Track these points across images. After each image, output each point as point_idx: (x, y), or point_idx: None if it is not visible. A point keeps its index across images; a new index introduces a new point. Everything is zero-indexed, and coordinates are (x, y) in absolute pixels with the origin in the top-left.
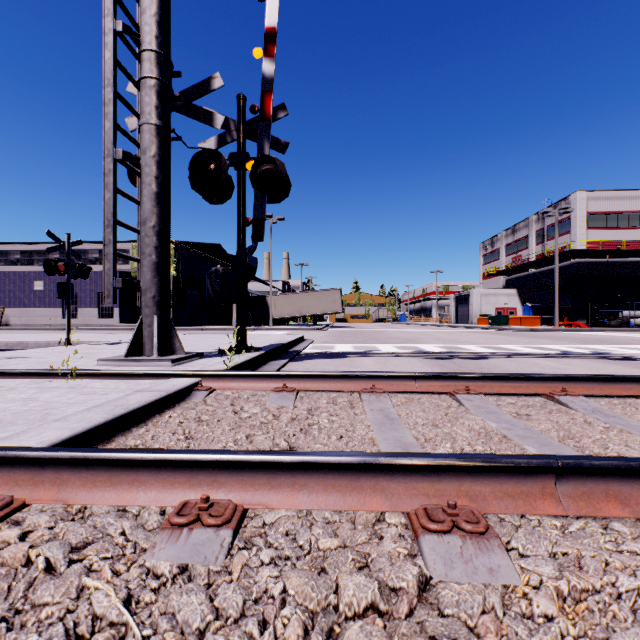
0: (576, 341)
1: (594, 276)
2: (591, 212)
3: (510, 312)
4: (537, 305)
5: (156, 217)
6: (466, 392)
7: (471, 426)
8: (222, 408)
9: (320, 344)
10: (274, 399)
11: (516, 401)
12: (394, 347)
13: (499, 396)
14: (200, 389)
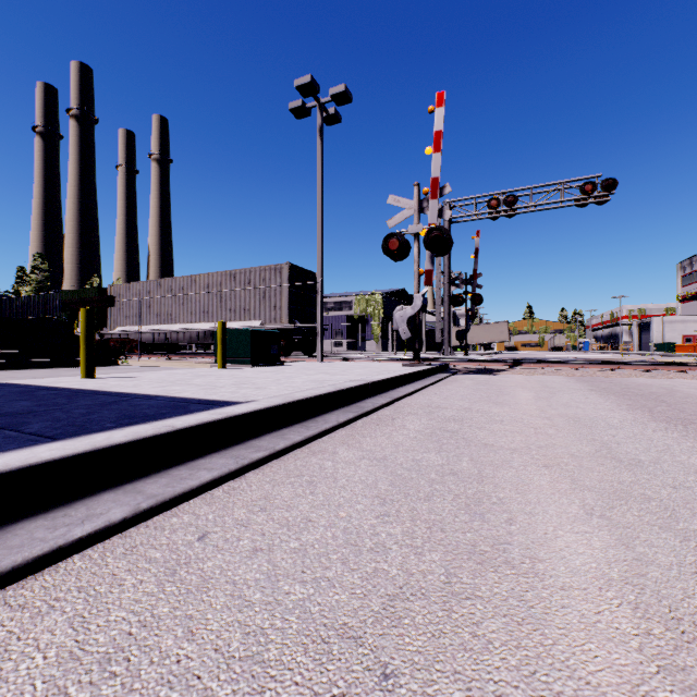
0: None
1: None
2: None
3: None
4: None
5: (448, 319)
6: None
7: None
8: None
9: None
10: None
11: None
12: None
13: None
14: None
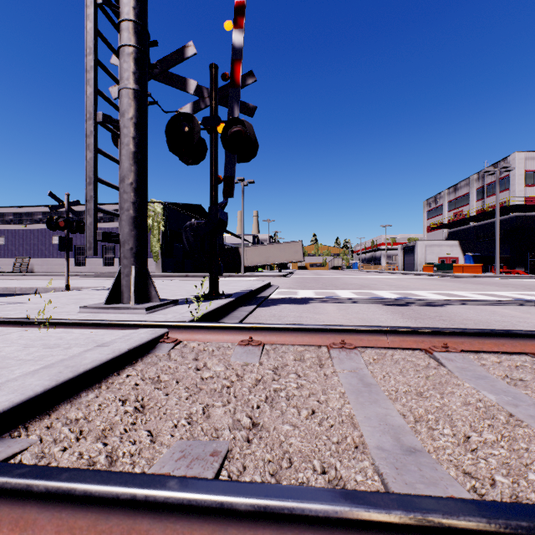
0: (522, 288)
1: (532, 228)
2: (529, 170)
3: (452, 261)
4: (477, 254)
5: (133, 175)
6: (445, 350)
7: (465, 398)
8: (184, 365)
9: (285, 290)
10: (239, 354)
11: (502, 361)
12: (352, 293)
13: (479, 354)
14: (166, 341)
